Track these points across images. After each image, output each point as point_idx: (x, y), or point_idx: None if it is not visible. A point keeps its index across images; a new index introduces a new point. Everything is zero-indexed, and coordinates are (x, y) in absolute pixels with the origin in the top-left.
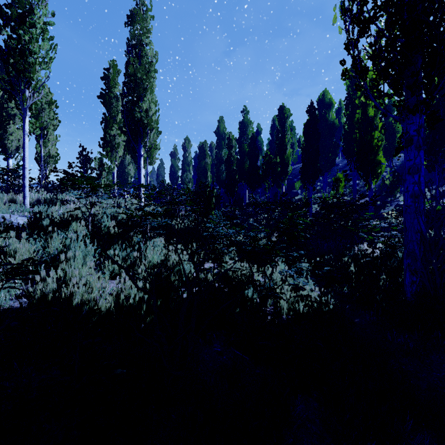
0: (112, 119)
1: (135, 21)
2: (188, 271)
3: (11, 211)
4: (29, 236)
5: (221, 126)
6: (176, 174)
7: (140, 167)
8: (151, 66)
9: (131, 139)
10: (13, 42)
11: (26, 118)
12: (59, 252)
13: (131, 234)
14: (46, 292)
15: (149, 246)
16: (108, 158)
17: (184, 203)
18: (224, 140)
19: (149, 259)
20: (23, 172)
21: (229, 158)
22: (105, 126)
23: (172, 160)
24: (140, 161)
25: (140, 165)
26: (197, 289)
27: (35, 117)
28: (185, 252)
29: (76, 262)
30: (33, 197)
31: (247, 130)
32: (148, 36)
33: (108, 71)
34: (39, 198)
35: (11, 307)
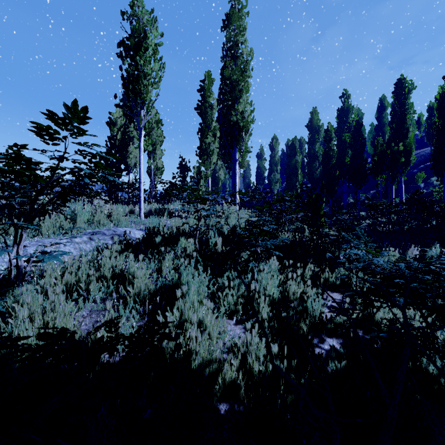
0: (207, 128)
1: (230, 23)
2: (316, 310)
3: (130, 223)
4: (144, 253)
5: (314, 118)
6: (263, 175)
7: (235, 172)
8: (247, 65)
9: (227, 144)
10: (132, 68)
11: (141, 137)
12: (173, 282)
13: (241, 255)
14: (164, 344)
15: (267, 274)
16: (205, 166)
17: (288, 210)
18: (317, 133)
19: (267, 292)
20: (139, 187)
21: (327, 153)
22: (201, 135)
23: (258, 161)
24: (235, 166)
25: (235, 170)
26: (340, 346)
27: (147, 136)
28: (309, 282)
29: (192, 299)
30: (146, 207)
31: (348, 117)
32: (243, 34)
33: (203, 83)
34: (151, 209)
35: (129, 355)
